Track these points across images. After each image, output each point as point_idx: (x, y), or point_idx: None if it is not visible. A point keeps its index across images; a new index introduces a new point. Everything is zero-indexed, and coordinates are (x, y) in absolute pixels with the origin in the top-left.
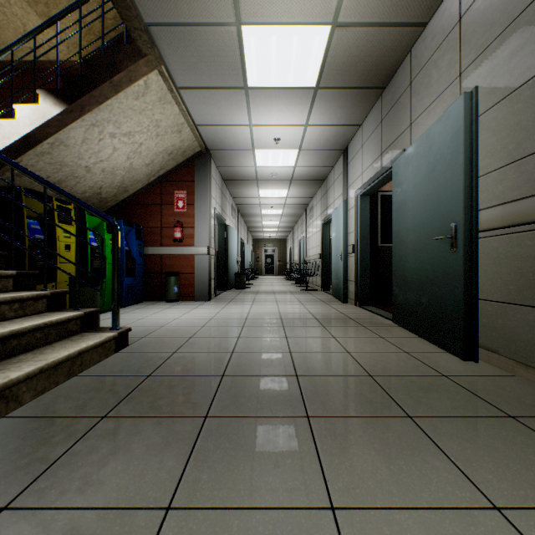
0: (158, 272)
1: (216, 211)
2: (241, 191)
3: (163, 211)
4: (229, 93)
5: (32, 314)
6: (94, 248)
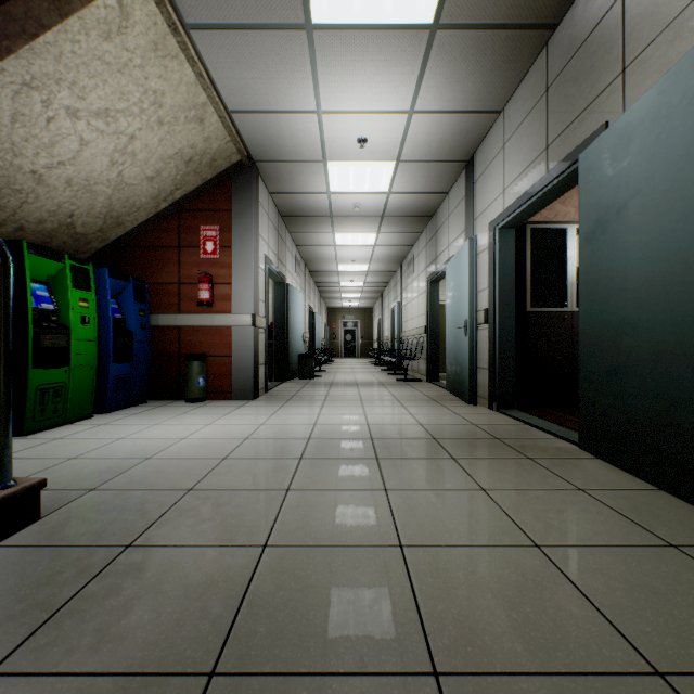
0: (174, 353)
1: (269, 261)
2: (308, 235)
3: (182, 257)
4: (279, 38)
5: None
6: (47, 313)
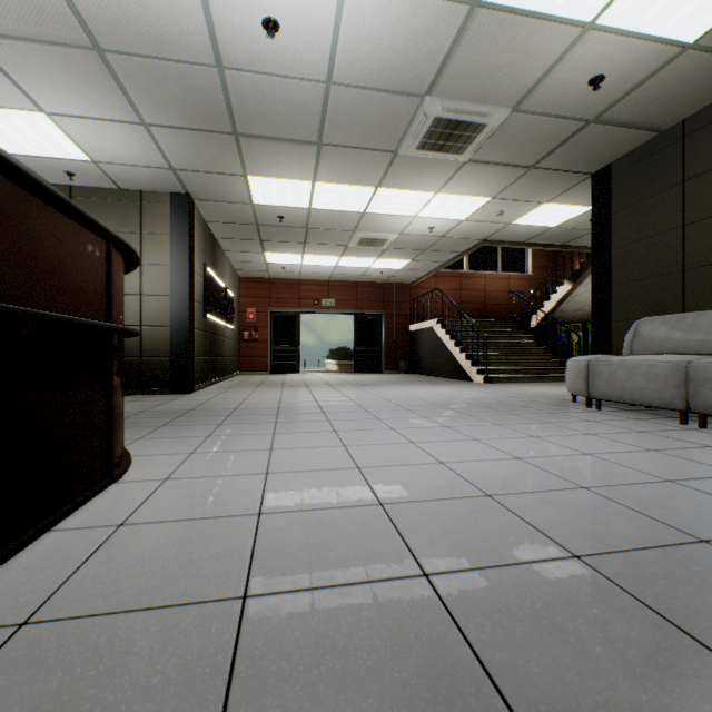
0: None
1: None
2: None
3: None
4: None
5: (553, 367)
6: None
